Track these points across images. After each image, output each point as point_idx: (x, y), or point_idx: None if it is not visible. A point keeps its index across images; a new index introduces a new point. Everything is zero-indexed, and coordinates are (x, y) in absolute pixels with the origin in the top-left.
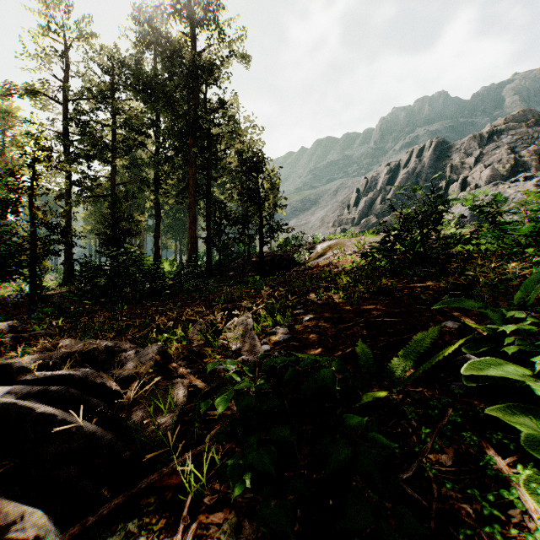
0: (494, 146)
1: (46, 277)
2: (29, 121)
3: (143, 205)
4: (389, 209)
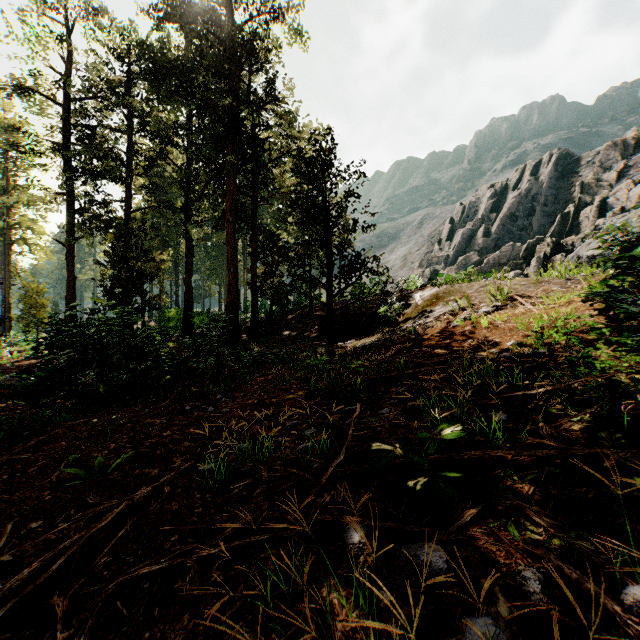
0: None
1: None
2: (18, 129)
3: (178, 242)
4: None
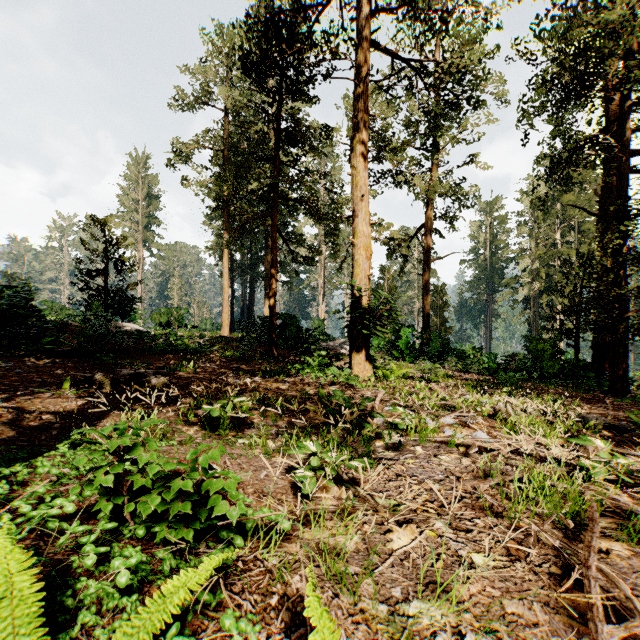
0: None
1: None
2: None
3: None
4: None
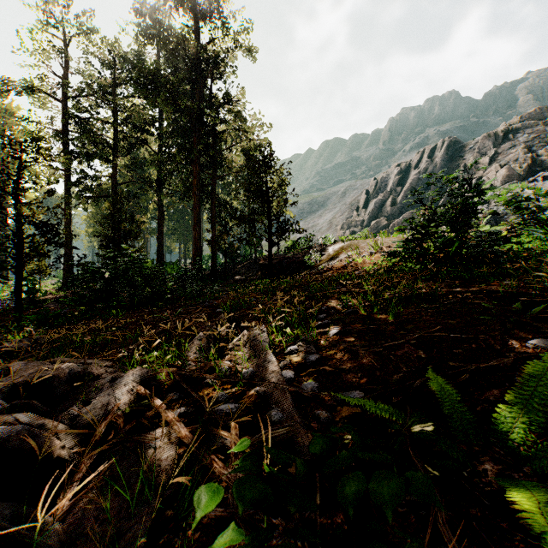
0: (509, 145)
1: (48, 281)
2: (27, 119)
3: (146, 207)
4: (418, 203)
